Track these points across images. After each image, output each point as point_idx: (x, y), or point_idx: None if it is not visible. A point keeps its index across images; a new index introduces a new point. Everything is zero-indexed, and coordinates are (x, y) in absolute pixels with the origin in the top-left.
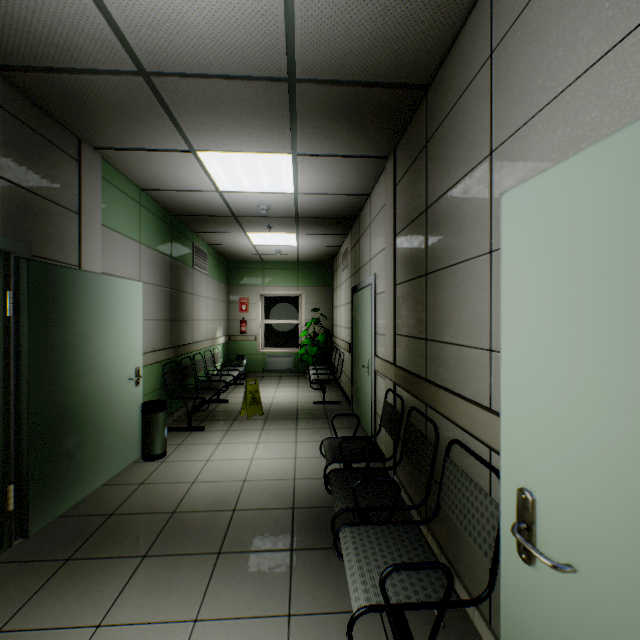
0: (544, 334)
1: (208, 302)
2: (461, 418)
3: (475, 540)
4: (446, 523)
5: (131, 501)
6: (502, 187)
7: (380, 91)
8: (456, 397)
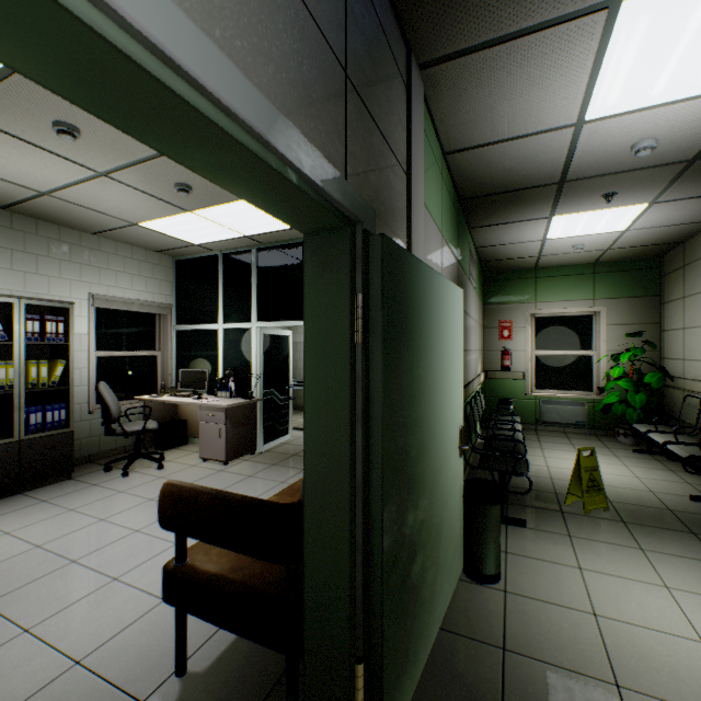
0: None
1: (474, 326)
2: None
3: None
4: None
5: None
6: None
7: None
8: None
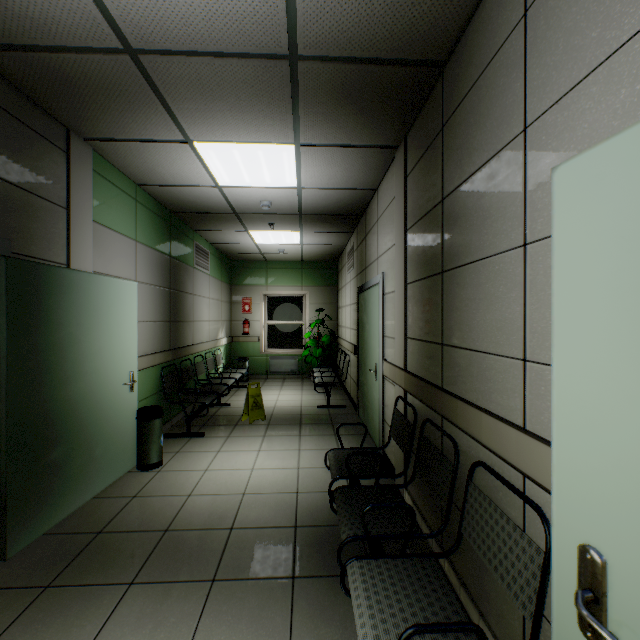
0: (621, 347)
1: (210, 302)
2: (487, 437)
3: (509, 587)
4: (467, 552)
5: (122, 517)
6: (540, 167)
7: (391, 69)
8: (480, 412)
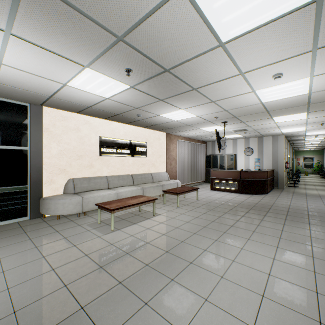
0: None
1: None
2: None
3: None
4: None
5: None
6: None
7: None
8: None
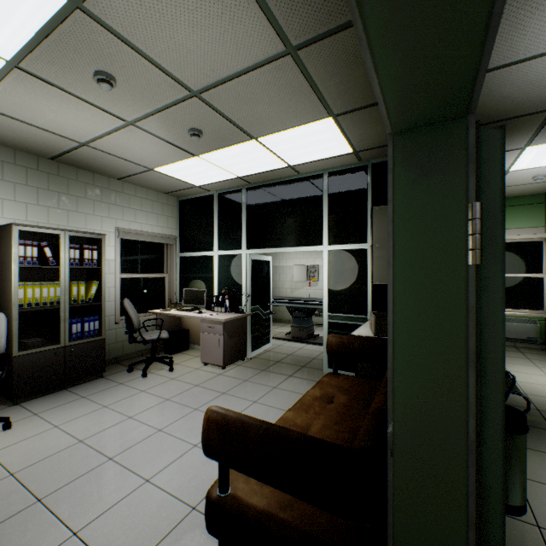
0: None
1: None
2: None
3: None
4: None
5: None
6: None
7: None
8: None
